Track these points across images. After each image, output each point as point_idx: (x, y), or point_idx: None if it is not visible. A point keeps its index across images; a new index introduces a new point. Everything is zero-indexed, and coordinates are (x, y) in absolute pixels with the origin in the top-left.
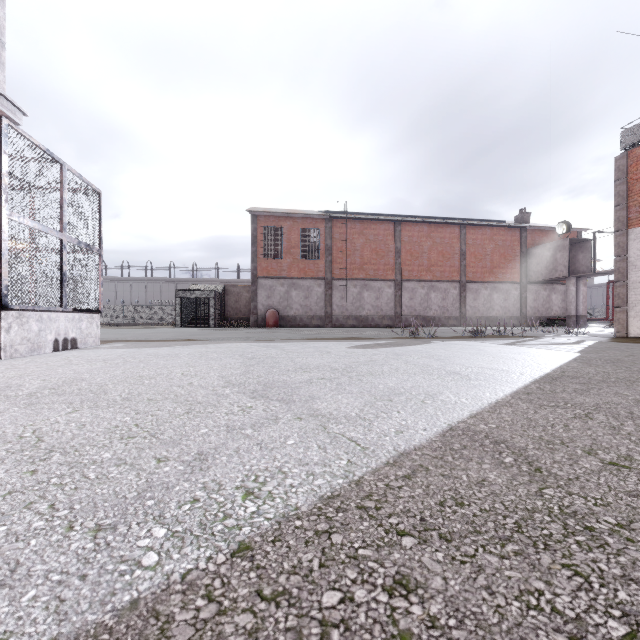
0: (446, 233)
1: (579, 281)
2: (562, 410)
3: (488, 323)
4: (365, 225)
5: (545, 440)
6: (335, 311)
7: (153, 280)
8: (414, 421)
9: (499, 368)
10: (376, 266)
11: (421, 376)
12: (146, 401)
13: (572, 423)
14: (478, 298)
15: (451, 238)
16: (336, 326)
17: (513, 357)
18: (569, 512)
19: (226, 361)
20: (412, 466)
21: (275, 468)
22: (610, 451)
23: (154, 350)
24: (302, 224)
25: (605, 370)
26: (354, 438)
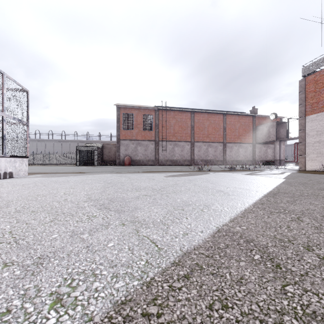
0: (216, 118)
1: (281, 142)
2: (283, 215)
3: (237, 163)
4: (176, 113)
5: (278, 239)
6: (160, 157)
7: (65, 141)
8: (195, 225)
9: (244, 188)
10: (181, 134)
11: (202, 193)
12: (29, 212)
13: (291, 224)
14: (232, 151)
15: (219, 120)
16: (161, 165)
17: (251, 181)
18: (310, 313)
19: (94, 185)
20: (191, 265)
21: (90, 270)
22: (321, 247)
23: (56, 178)
24: (143, 112)
25: (300, 188)
26: (155, 240)
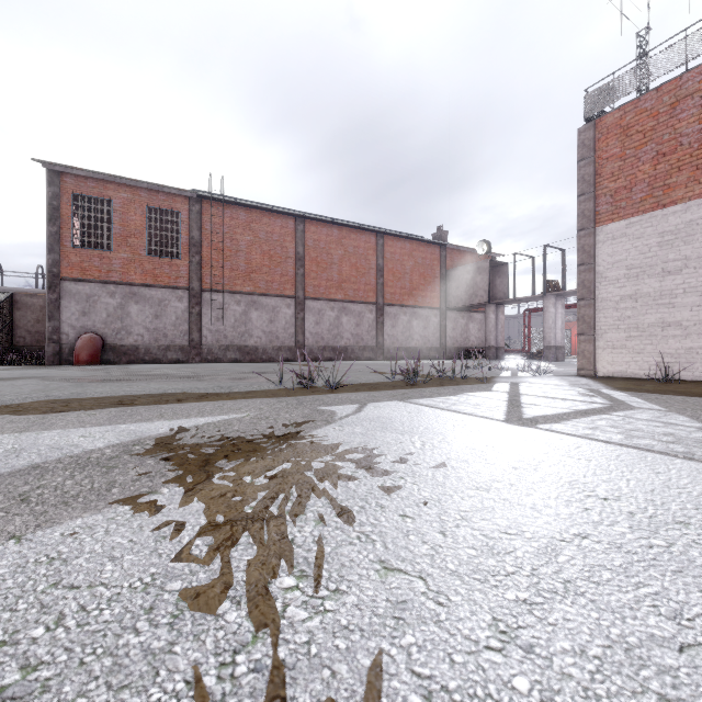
0: (361, 241)
1: (498, 308)
2: None
3: (407, 355)
4: (253, 216)
5: None
6: (206, 338)
7: None
8: None
9: None
10: (269, 276)
11: None
12: None
13: None
14: (397, 325)
15: (366, 248)
16: (208, 361)
17: None
18: None
19: None
20: None
21: None
22: None
23: None
24: (149, 200)
25: None
26: None
